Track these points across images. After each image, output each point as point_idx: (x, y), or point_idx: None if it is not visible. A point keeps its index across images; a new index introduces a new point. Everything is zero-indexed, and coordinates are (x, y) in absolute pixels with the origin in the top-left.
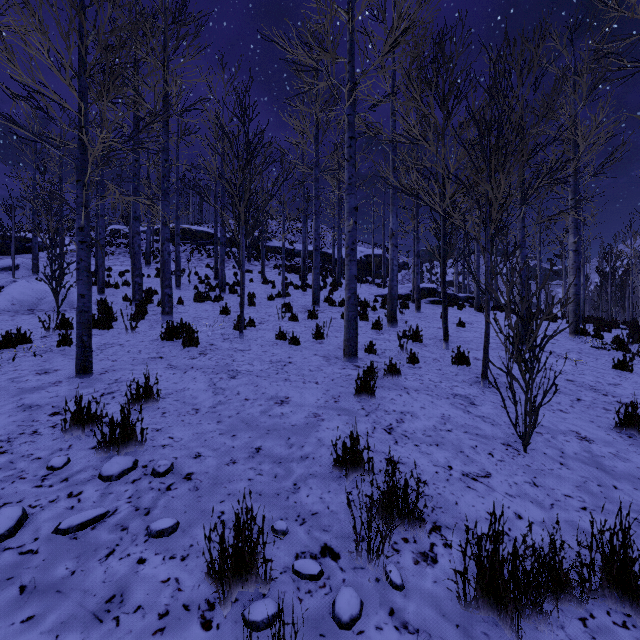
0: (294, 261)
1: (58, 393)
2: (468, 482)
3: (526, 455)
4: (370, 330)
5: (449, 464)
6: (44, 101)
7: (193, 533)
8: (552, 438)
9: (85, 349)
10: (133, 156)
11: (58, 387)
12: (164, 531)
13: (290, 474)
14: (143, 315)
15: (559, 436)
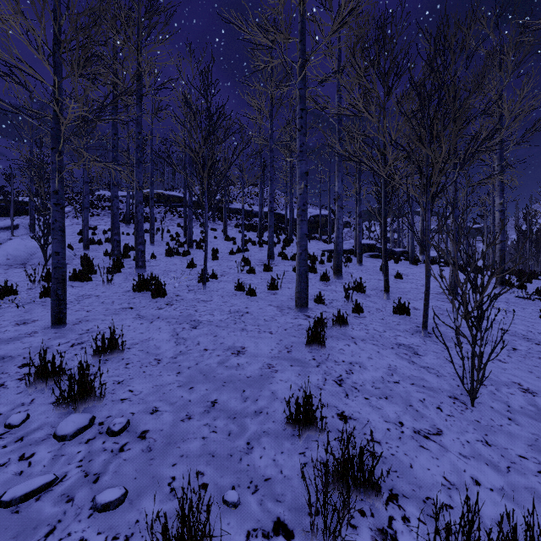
0: (252, 221)
1: (31, 344)
2: (420, 441)
3: (474, 409)
4: (318, 282)
5: (400, 420)
6: (22, 76)
7: (141, 505)
8: (496, 390)
9: (59, 302)
10: (112, 130)
11: (33, 338)
12: (110, 504)
13: (244, 431)
14: (119, 268)
15: (503, 388)
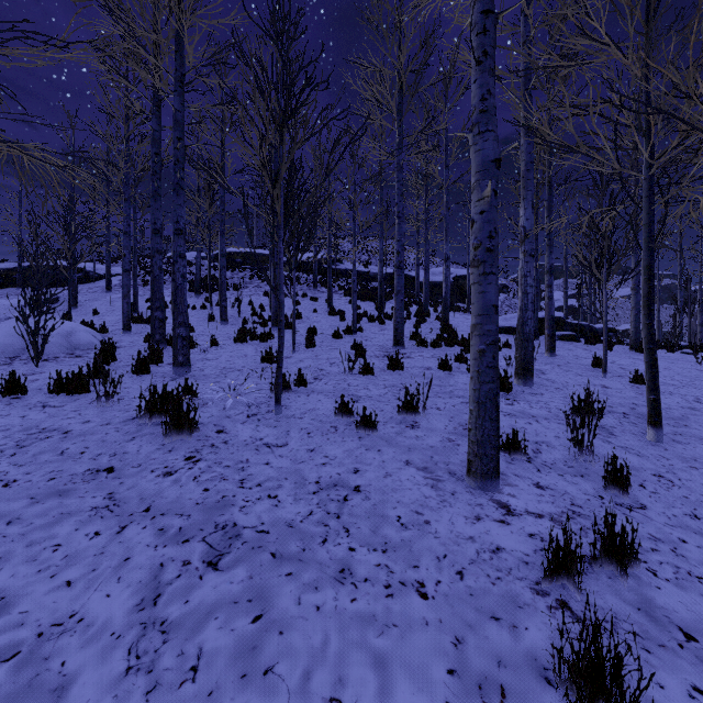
0: (369, 286)
1: None
2: None
3: None
4: None
5: None
6: None
7: None
8: None
9: None
10: (152, 148)
11: None
12: None
13: None
14: (148, 367)
15: None
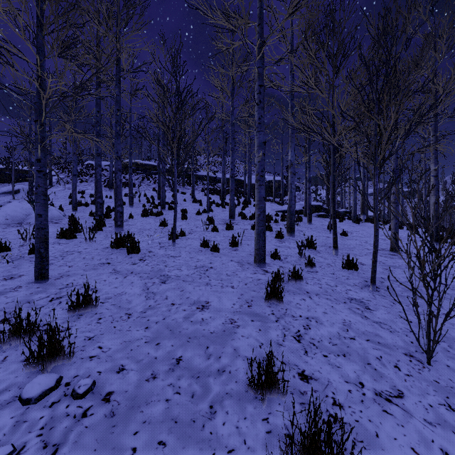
0: (216, 186)
1: (14, 298)
2: (383, 404)
3: (431, 368)
4: (274, 239)
5: (360, 380)
6: (8, 55)
7: None
8: (449, 347)
9: (42, 259)
10: (96, 108)
11: (16, 292)
12: None
13: (207, 393)
14: (101, 227)
15: None
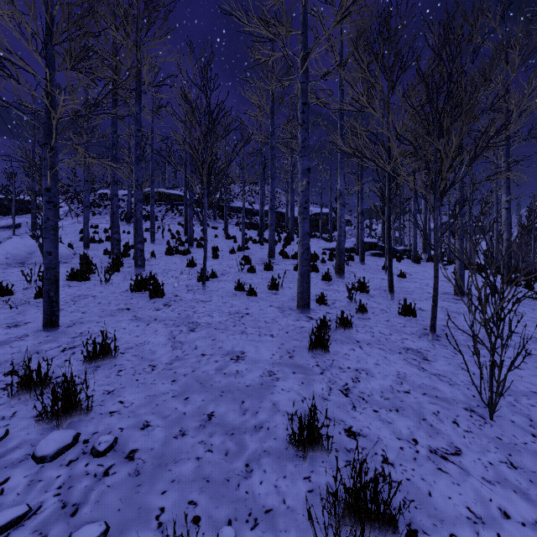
0: (253, 219)
1: (21, 348)
2: (438, 462)
3: (493, 424)
4: (320, 281)
5: (413, 436)
6: (13, 68)
7: None
8: (515, 401)
9: (52, 304)
10: (112, 128)
11: (23, 342)
12: None
13: (242, 450)
14: (118, 268)
15: (522, 399)
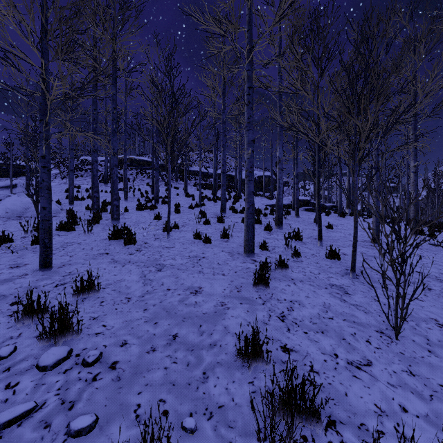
0: (208, 181)
1: (22, 284)
2: (353, 371)
3: (398, 342)
4: (263, 231)
5: (335, 352)
6: (15, 59)
7: (109, 431)
8: (416, 325)
9: (46, 249)
10: (92, 106)
11: (23, 279)
12: (82, 430)
13: (200, 362)
14: (98, 220)
15: (422, 323)
